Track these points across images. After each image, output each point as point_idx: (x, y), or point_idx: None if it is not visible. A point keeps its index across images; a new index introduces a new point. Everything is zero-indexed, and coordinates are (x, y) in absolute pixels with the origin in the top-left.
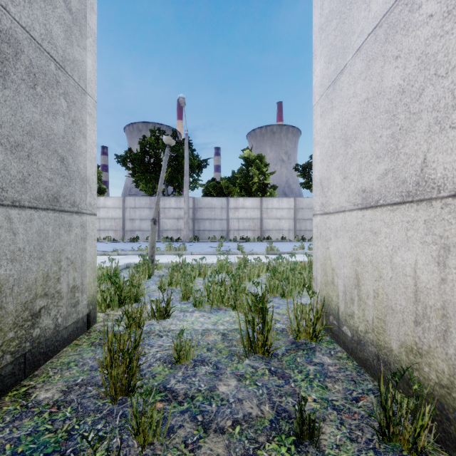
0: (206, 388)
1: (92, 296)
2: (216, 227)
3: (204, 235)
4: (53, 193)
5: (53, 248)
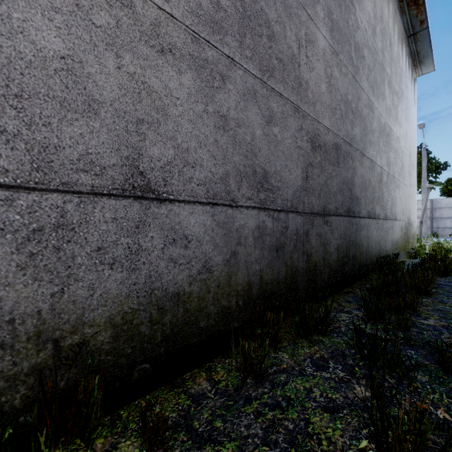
0: None
1: (416, 243)
2: None
3: (444, 232)
4: (414, 218)
5: (414, 229)
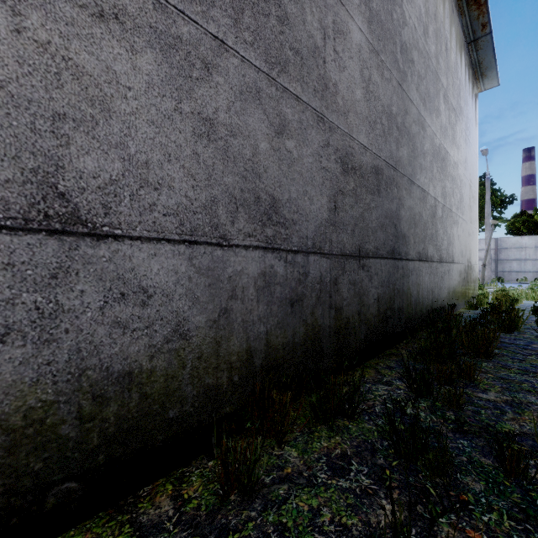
0: (527, 305)
1: (477, 290)
2: (527, 268)
3: (510, 276)
4: (475, 260)
5: (475, 274)
